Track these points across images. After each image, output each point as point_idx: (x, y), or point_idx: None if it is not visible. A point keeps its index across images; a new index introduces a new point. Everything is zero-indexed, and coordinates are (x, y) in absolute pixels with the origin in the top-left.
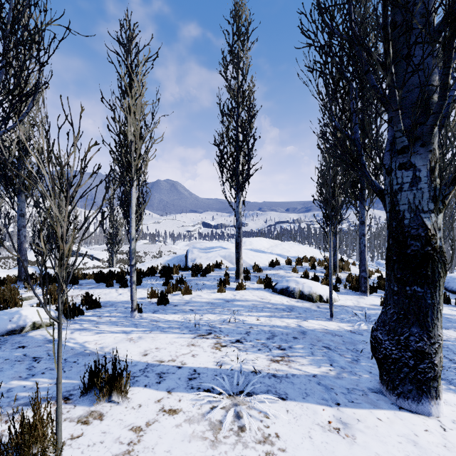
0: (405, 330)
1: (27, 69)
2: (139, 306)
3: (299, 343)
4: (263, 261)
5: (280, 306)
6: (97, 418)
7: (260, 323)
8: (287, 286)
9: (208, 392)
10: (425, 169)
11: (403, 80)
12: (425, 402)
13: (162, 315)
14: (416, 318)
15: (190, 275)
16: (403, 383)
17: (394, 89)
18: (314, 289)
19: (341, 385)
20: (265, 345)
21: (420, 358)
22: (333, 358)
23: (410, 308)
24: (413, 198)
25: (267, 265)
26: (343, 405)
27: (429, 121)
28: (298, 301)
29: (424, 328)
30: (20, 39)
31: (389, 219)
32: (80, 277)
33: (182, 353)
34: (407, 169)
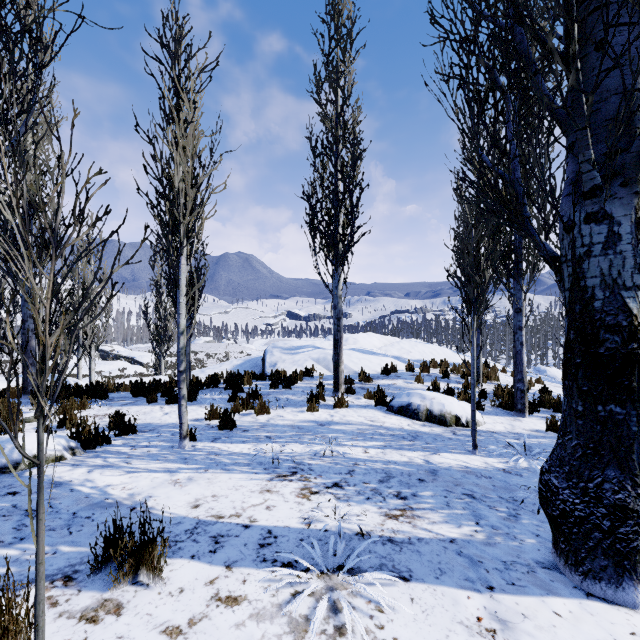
0: (595, 474)
1: (14, 72)
2: (191, 432)
3: (428, 489)
4: (373, 366)
5: (398, 431)
6: (113, 612)
7: (369, 457)
8: (408, 403)
9: (289, 568)
10: (627, 221)
11: (596, 80)
12: (627, 586)
13: (224, 446)
14: (613, 454)
15: (268, 386)
16: (593, 556)
17: (580, 95)
18: (448, 407)
19: (494, 555)
20: (376, 491)
21: (621, 517)
22: (480, 513)
23: (603, 438)
24: (609, 267)
25: (379, 372)
26: (499, 589)
27: (636, 146)
28: (425, 425)
29: (626, 471)
30: (1, 25)
31: (569, 301)
32: (112, 389)
33: (251, 504)
34: (600, 223)
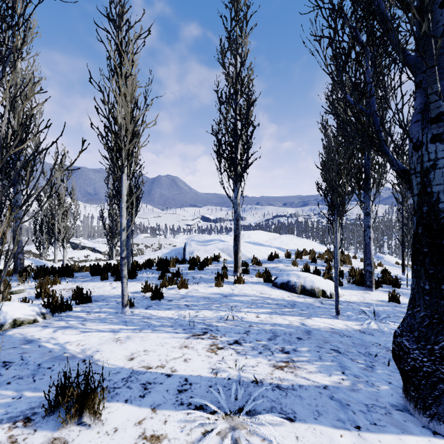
0: (440, 338)
1: None
2: (131, 301)
3: (304, 345)
4: (262, 254)
5: (281, 301)
6: None
7: (260, 320)
8: (288, 280)
9: (200, 410)
10: None
11: None
12: None
13: (155, 312)
14: None
15: (187, 268)
16: (438, 403)
17: (430, 40)
18: (317, 284)
19: (358, 399)
20: (266, 347)
21: None
22: (345, 364)
23: None
24: None
25: (266, 258)
26: (365, 428)
27: None
28: (300, 296)
29: None
30: None
31: (417, 204)
32: (77, 270)
33: (172, 357)
34: (443, 142)
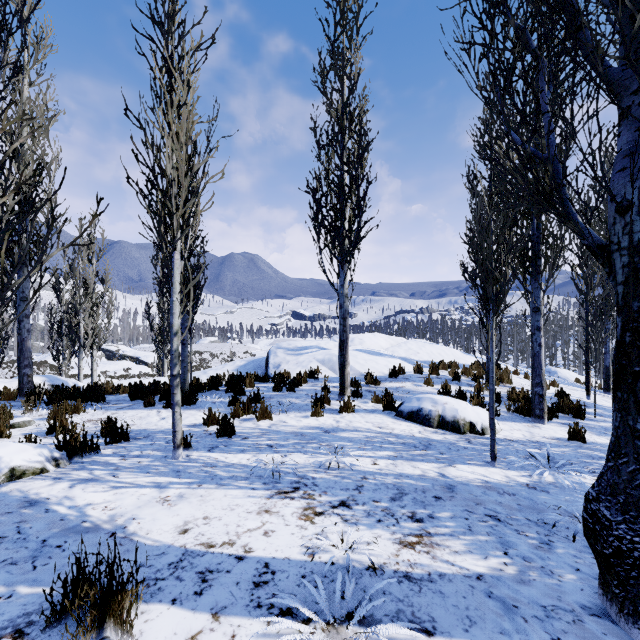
0: None
1: None
2: (187, 440)
3: (445, 509)
4: (380, 367)
5: (409, 439)
6: None
7: (378, 469)
8: (419, 408)
9: (287, 617)
10: None
11: None
12: None
13: (222, 456)
14: None
15: (271, 389)
16: None
17: None
18: (462, 413)
19: (531, 598)
20: (388, 511)
21: None
22: (507, 539)
23: None
24: None
25: (386, 374)
26: None
27: None
28: (437, 432)
29: None
30: None
31: (623, 297)
32: (111, 391)
33: (247, 529)
34: None
